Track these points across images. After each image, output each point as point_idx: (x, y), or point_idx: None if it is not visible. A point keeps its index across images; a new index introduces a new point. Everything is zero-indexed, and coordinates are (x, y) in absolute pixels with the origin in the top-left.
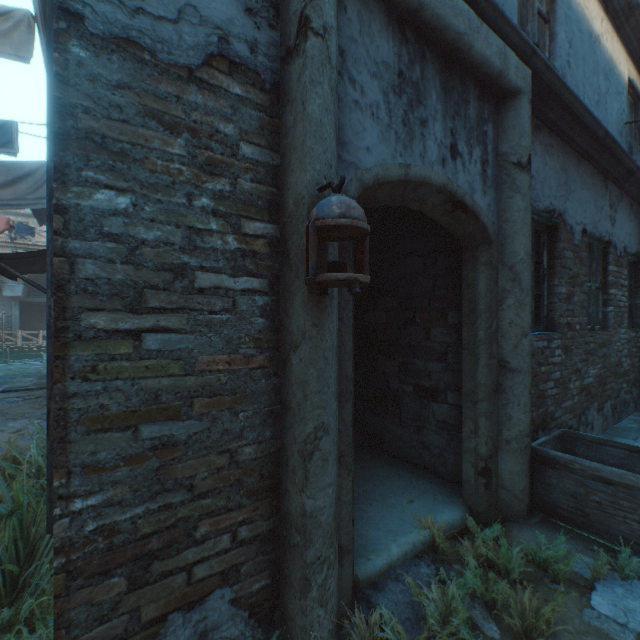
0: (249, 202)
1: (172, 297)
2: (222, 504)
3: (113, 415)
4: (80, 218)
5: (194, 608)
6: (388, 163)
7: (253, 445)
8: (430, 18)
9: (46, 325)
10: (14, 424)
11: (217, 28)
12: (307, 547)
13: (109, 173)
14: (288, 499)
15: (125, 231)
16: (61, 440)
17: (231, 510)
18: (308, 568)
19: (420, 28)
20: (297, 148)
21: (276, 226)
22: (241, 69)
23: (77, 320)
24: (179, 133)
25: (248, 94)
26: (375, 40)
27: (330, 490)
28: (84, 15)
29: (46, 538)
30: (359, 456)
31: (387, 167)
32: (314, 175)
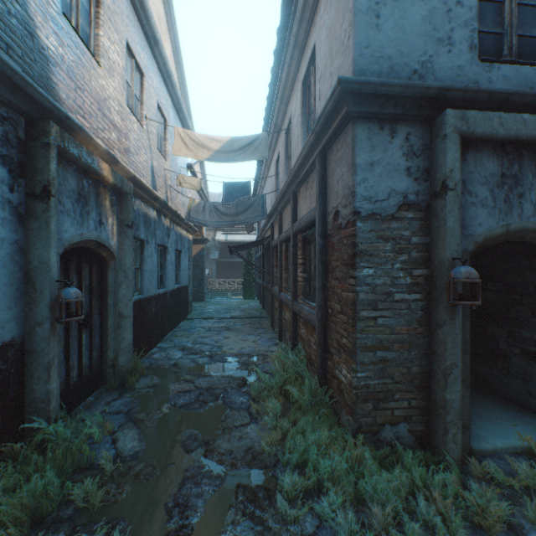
0: (415, 261)
1: (386, 304)
2: (404, 388)
3: (368, 346)
4: (359, 279)
5: (393, 426)
6: (493, 227)
7: (417, 366)
8: (524, 139)
9: (227, 275)
10: (250, 337)
11: (402, 193)
12: (446, 414)
13: (367, 262)
14: (434, 393)
15: (371, 281)
16: (354, 352)
17: (407, 392)
18: (447, 424)
19: (517, 142)
20: (440, 239)
21: (427, 270)
22: (411, 206)
23: (358, 313)
24: (388, 241)
25: (414, 215)
26: (484, 165)
27: (457, 393)
28: (360, 211)
29: (319, 389)
30: (471, 391)
31: (492, 230)
32: (450, 252)
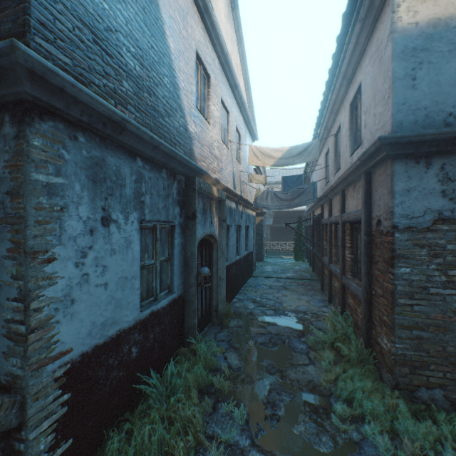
0: (450, 264)
1: (421, 295)
2: (439, 362)
3: (404, 325)
4: (397, 275)
5: (428, 389)
6: None
7: (451, 347)
8: None
9: (279, 238)
10: (303, 297)
11: (437, 211)
12: None
13: (403, 263)
14: None
15: (408, 277)
16: (392, 328)
17: (442, 365)
18: None
19: None
20: None
21: None
22: (446, 220)
23: (396, 300)
24: (423, 247)
25: (449, 227)
26: None
27: None
28: (397, 225)
29: (364, 349)
30: None
31: None
32: None
